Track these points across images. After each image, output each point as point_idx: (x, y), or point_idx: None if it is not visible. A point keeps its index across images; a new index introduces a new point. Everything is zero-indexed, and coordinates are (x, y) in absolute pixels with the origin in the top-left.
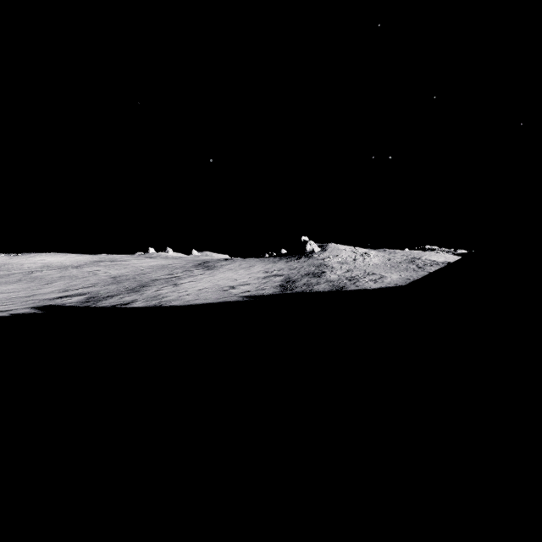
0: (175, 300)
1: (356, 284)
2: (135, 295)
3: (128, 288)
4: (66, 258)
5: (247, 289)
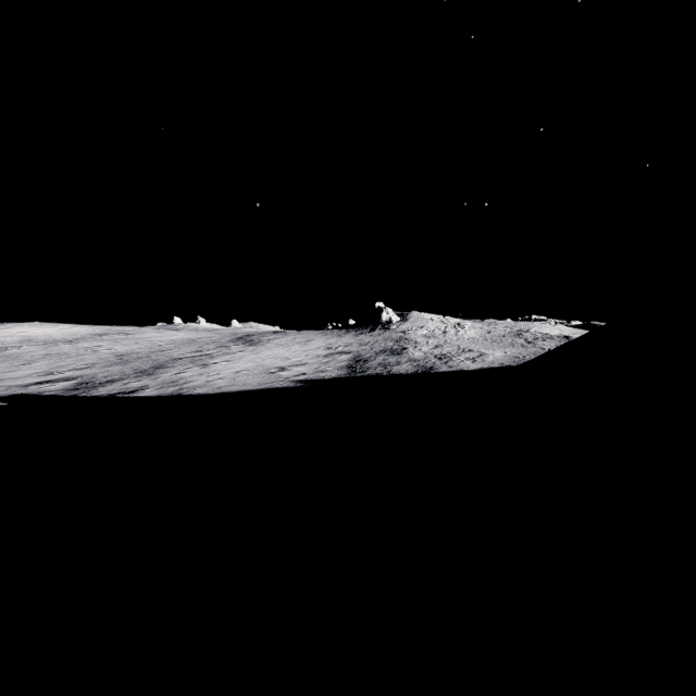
0: (202, 386)
1: (448, 364)
2: (145, 380)
3: (137, 370)
4: (57, 330)
5: (303, 370)
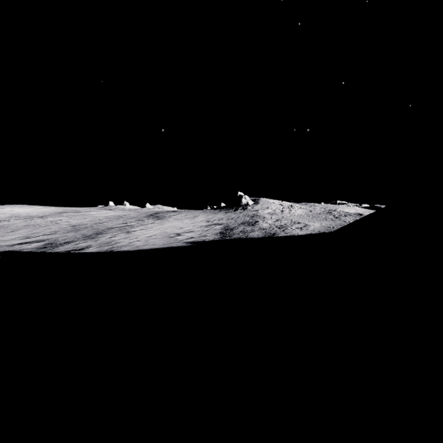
0: (126, 245)
1: (285, 232)
2: (90, 242)
3: (85, 235)
4: (33, 209)
5: (191, 235)
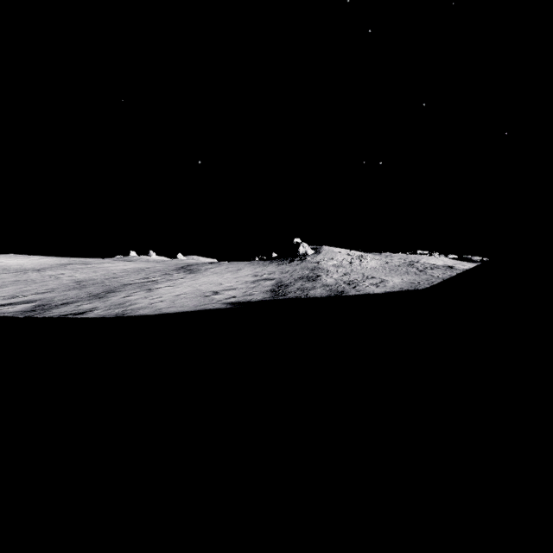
0: (144, 308)
1: (356, 289)
2: (96, 303)
3: (91, 294)
4: (28, 261)
5: (233, 294)
